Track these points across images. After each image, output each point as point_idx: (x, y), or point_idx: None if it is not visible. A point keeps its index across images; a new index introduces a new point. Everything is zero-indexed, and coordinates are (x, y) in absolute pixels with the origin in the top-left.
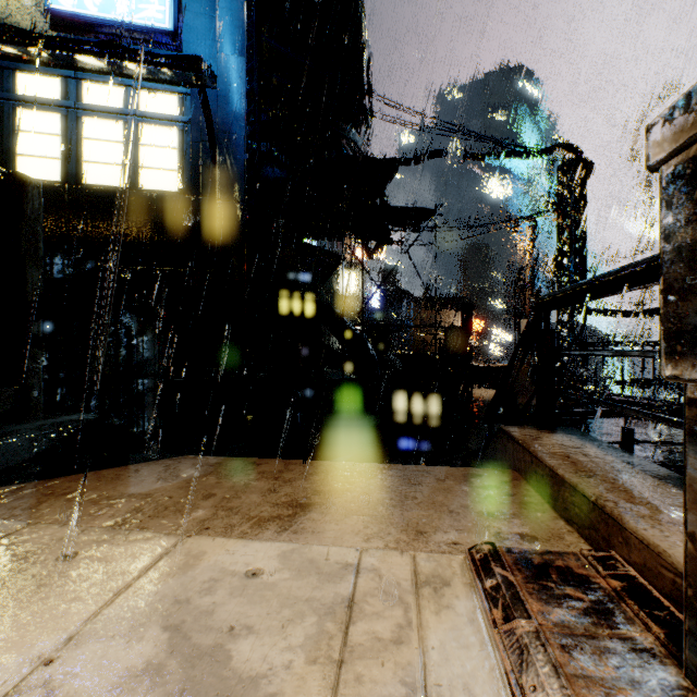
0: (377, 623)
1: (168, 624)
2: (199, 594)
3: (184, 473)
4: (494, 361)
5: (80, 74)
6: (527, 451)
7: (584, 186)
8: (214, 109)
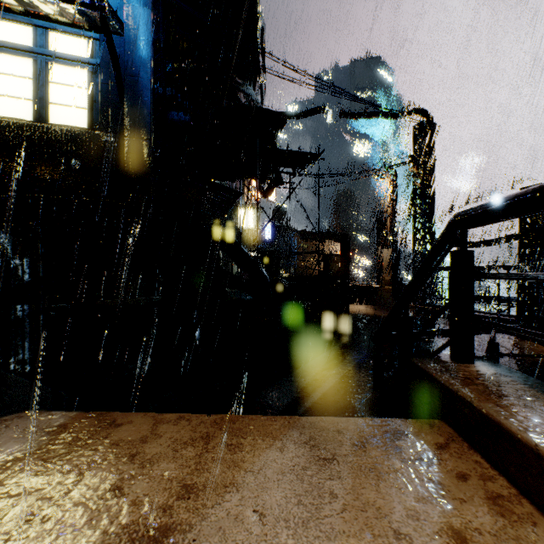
0: None
1: None
2: None
3: None
4: (359, 281)
5: None
6: (469, 404)
7: (433, 143)
8: (122, 54)
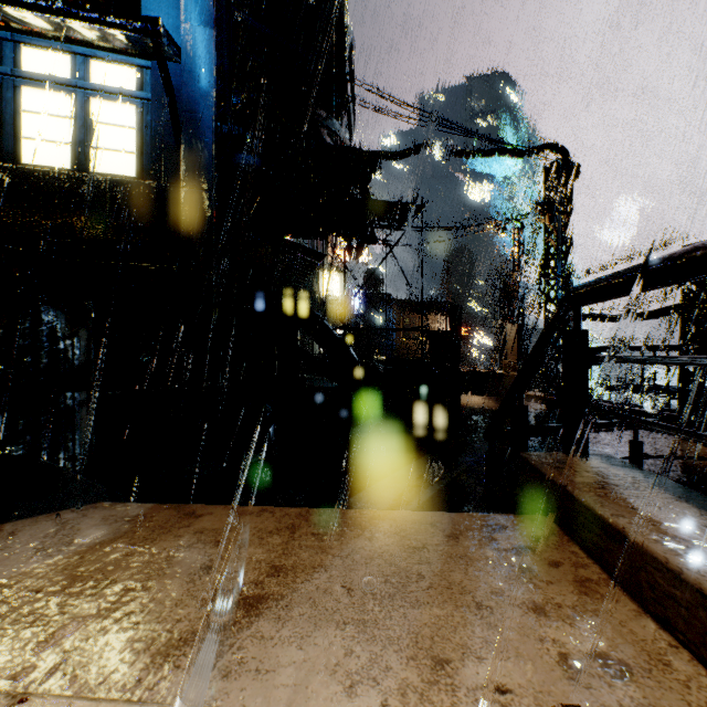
0: None
1: None
2: None
3: (82, 536)
4: (477, 366)
5: (17, 36)
6: (569, 495)
7: (571, 188)
8: (178, 86)
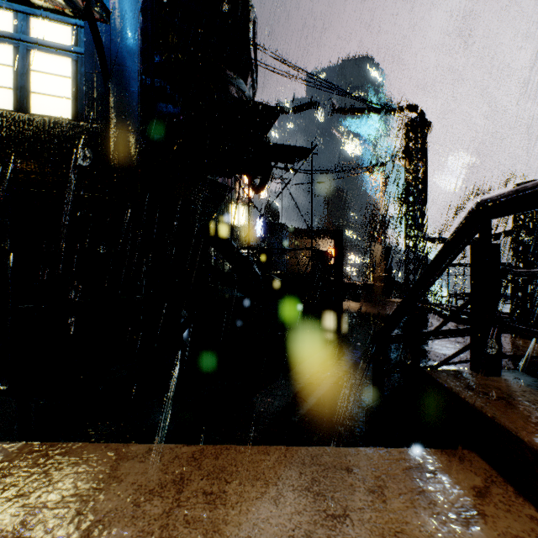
0: None
1: None
2: None
3: None
4: (350, 278)
5: None
6: (514, 437)
7: (425, 140)
8: (108, 43)
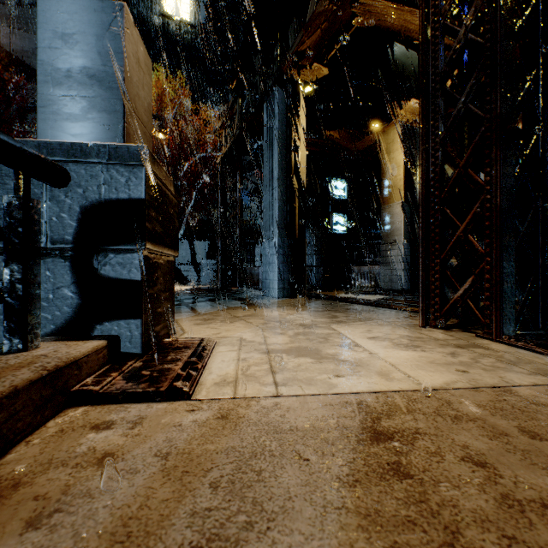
0: (258, 368)
1: (348, 361)
2: (353, 367)
3: None
4: None
5: None
6: None
7: None
8: None
